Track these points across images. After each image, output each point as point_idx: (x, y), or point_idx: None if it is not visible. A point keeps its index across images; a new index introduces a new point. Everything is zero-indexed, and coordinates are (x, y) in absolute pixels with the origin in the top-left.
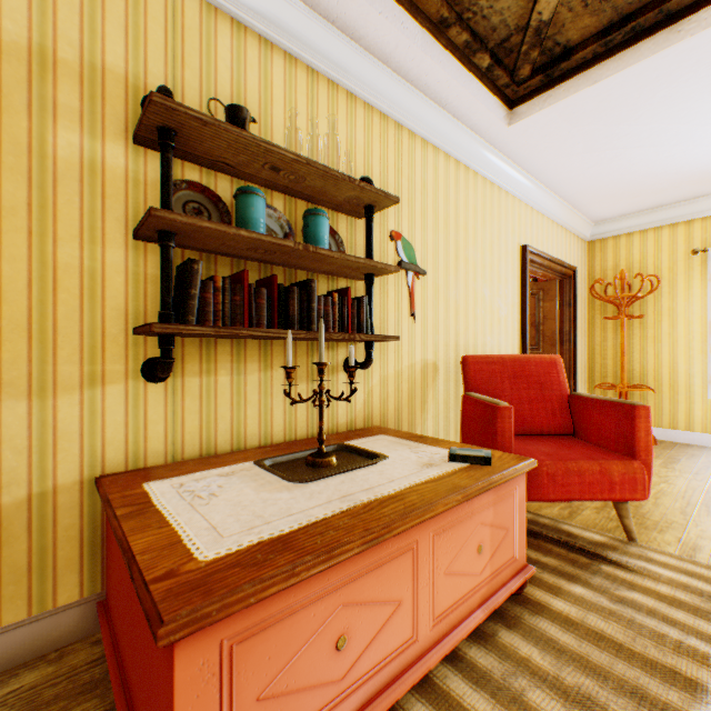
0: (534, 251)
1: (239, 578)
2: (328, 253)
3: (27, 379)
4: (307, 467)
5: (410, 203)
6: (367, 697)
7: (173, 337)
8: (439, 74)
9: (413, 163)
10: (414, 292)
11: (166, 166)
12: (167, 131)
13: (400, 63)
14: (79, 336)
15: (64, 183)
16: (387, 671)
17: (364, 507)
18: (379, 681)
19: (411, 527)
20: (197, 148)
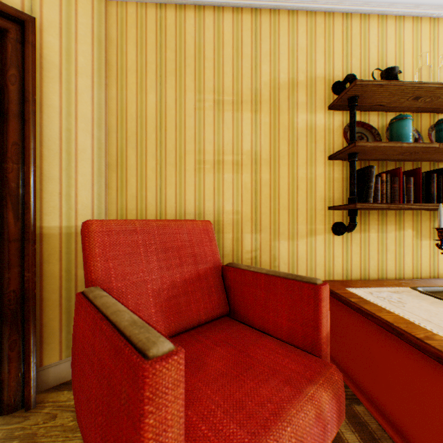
0: None
1: None
2: None
3: (287, 231)
4: None
5: None
6: None
7: (356, 210)
8: None
9: None
10: None
11: (352, 117)
12: (353, 98)
13: None
14: (305, 211)
15: (300, 139)
16: None
17: None
18: None
19: None
20: (365, 102)
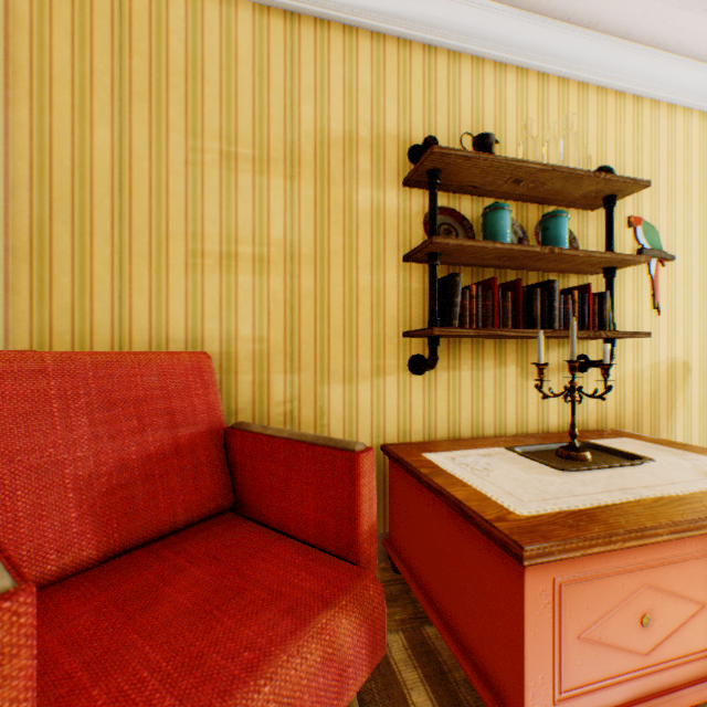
0: None
1: (563, 532)
2: (571, 253)
3: (342, 370)
4: (559, 458)
5: (651, 182)
6: (668, 683)
7: (438, 338)
8: (699, 25)
9: (656, 136)
10: (657, 281)
11: (433, 200)
12: (434, 172)
13: (644, 31)
14: (370, 338)
15: (362, 228)
16: (688, 668)
17: (654, 501)
18: (680, 674)
19: None
20: (451, 179)
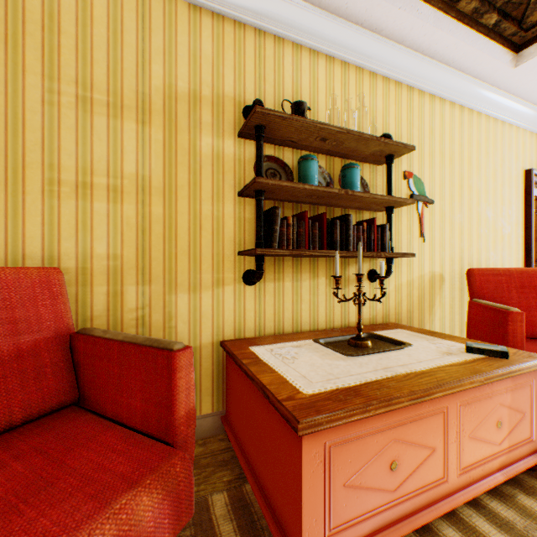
0: None
1: (333, 406)
2: (361, 195)
3: (188, 282)
4: (349, 346)
5: (419, 148)
6: (410, 509)
7: (263, 256)
8: (447, 41)
9: (422, 115)
10: (423, 218)
11: (259, 149)
12: (260, 127)
13: (413, 40)
14: (211, 257)
15: (204, 168)
16: (424, 496)
17: (404, 376)
18: (418, 501)
19: (443, 395)
20: (275, 134)
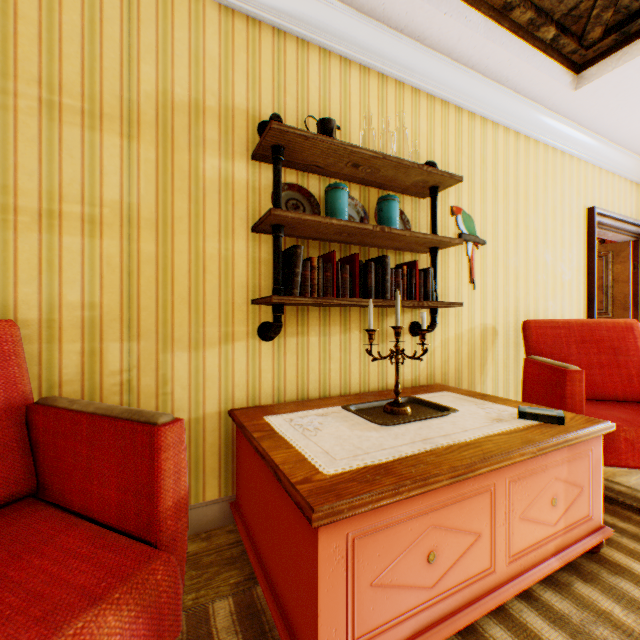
0: (603, 212)
1: (358, 489)
2: (400, 232)
3: (188, 337)
4: (385, 413)
5: (469, 179)
6: (451, 608)
7: (282, 306)
8: (500, 55)
9: (472, 142)
10: (473, 261)
11: (277, 175)
12: (278, 148)
13: (461, 53)
14: (218, 306)
15: (209, 196)
16: (468, 591)
17: (445, 449)
18: (461, 598)
19: (490, 470)
20: (297, 157)
